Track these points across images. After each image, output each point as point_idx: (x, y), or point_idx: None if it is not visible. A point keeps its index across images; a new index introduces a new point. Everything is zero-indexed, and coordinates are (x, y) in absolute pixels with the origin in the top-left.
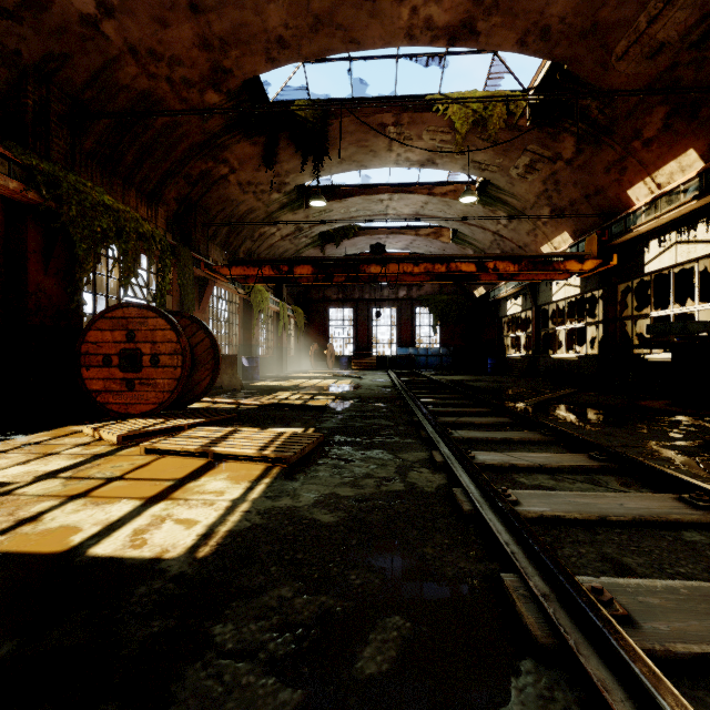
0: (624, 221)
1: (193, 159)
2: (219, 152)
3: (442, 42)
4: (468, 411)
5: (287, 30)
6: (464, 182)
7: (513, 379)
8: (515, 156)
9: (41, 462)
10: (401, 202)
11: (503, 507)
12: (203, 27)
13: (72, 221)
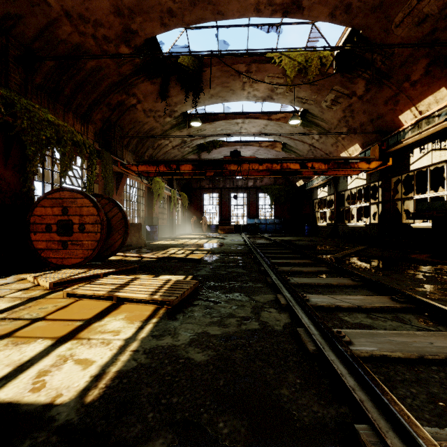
0: (396, 136)
1: (112, 93)
2: (129, 88)
3: (278, 14)
4: (297, 262)
5: (175, 4)
6: (291, 111)
7: (322, 239)
8: (325, 94)
9: None
10: (250, 124)
11: (343, 351)
12: None
13: (24, 131)
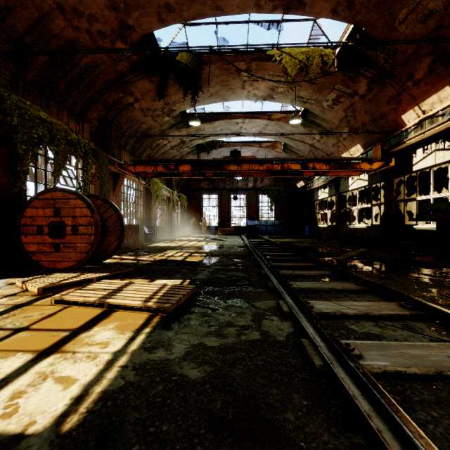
0: (399, 136)
1: (108, 90)
2: (126, 86)
3: (279, 10)
4: (299, 265)
5: None
6: (291, 111)
7: (323, 241)
8: (326, 93)
9: None
10: (250, 124)
11: (355, 368)
12: None
13: (14, 128)
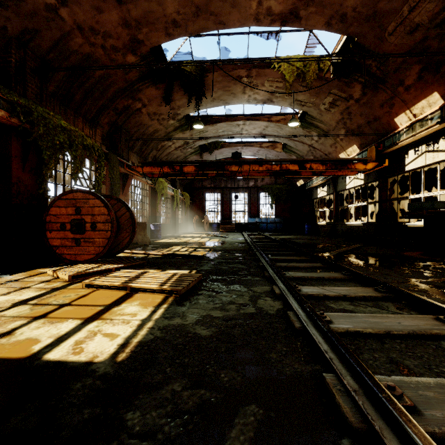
0: (392, 138)
1: (119, 98)
2: (135, 94)
3: (277, 24)
4: (294, 258)
5: (179, 15)
6: (290, 113)
7: (321, 238)
8: (323, 97)
9: (17, 293)
10: (250, 126)
11: (322, 326)
12: (125, 13)
13: (40, 137)
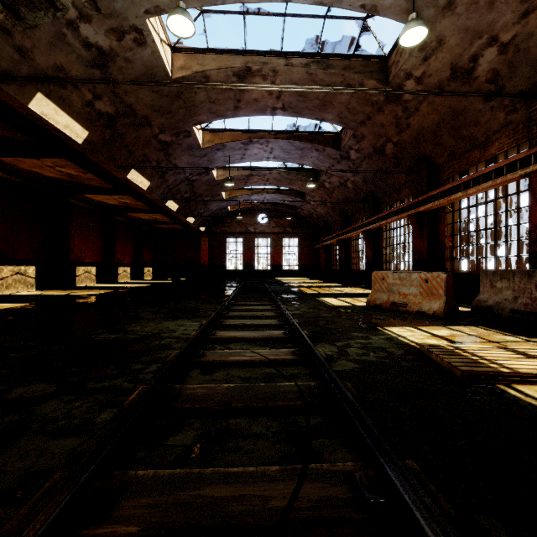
0: None
1: None
2: None
3: None
4: None
5: None
6: None
7: None
8: None
9: None
10: None
11: (294, 322)
12: None
13: None
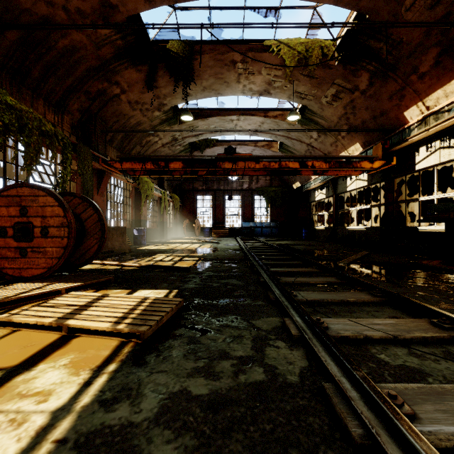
0: (401, 134)
1: (91, 79)
2: (111, 75)
3: None
4: (301, 270)
5: None
6: (288, 109)
7: (321, 244)
8: (325, 88)
9: None
10: (245, 122)
11: None
12: None
13: None
